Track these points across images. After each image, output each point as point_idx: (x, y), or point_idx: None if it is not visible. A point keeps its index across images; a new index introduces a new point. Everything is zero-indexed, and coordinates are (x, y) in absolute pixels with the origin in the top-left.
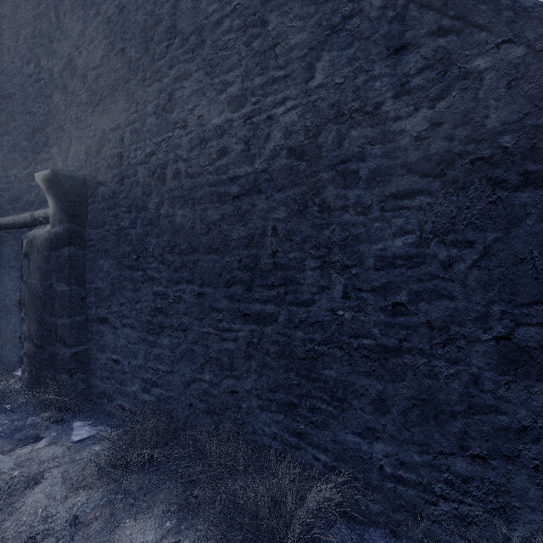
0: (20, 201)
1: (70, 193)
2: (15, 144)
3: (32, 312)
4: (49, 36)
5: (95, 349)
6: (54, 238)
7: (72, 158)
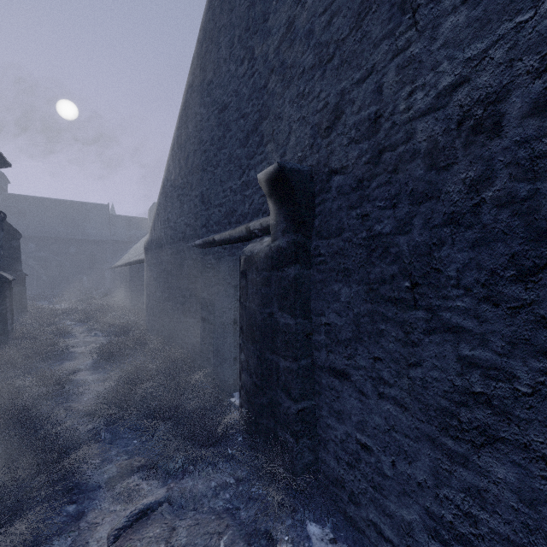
0: (235, 214)
1: (297, 192)
2: (230, 155)
3: (250, 342)
4: (263, 15)
5: (325, 411)
6: (276, 255)
7: (292, 149)
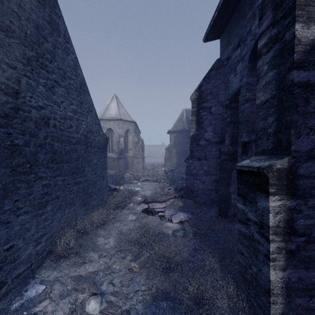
0: None
1: None
2: None
3: None
4: None
5: None
6: None
7: None
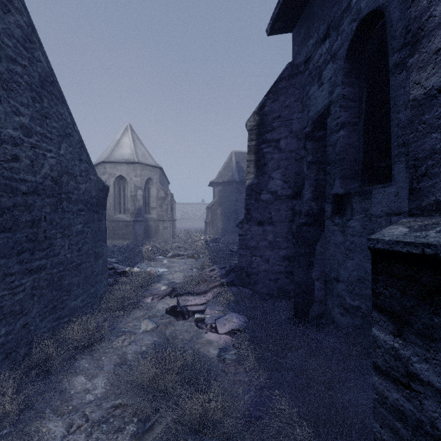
0: None
1: None
2: None
3: None
4: None
5: None
6: None
7: None
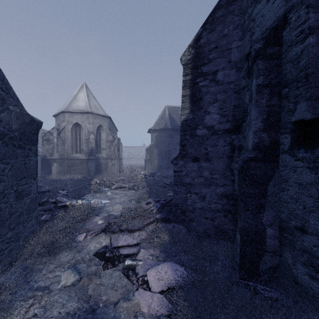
0: None
1: None
2: None
3: None
4: None
5: None
6: None
7: None
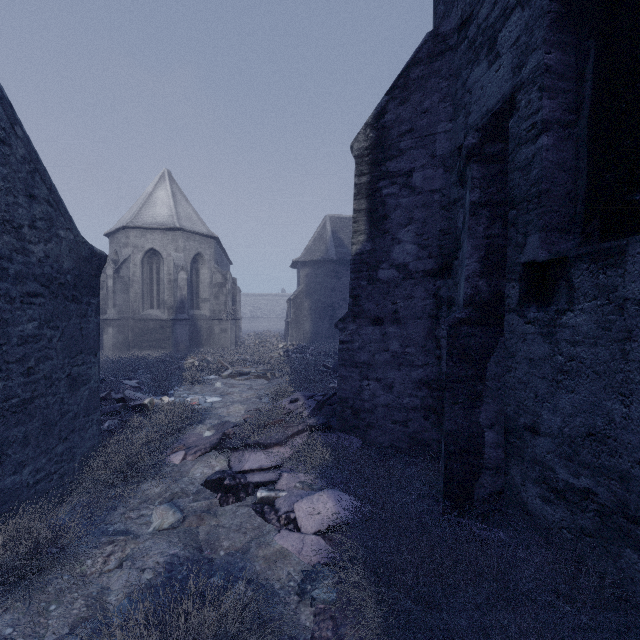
0: None
1: None
2: None
3: None
4: None
5: None
6: None
7: None
